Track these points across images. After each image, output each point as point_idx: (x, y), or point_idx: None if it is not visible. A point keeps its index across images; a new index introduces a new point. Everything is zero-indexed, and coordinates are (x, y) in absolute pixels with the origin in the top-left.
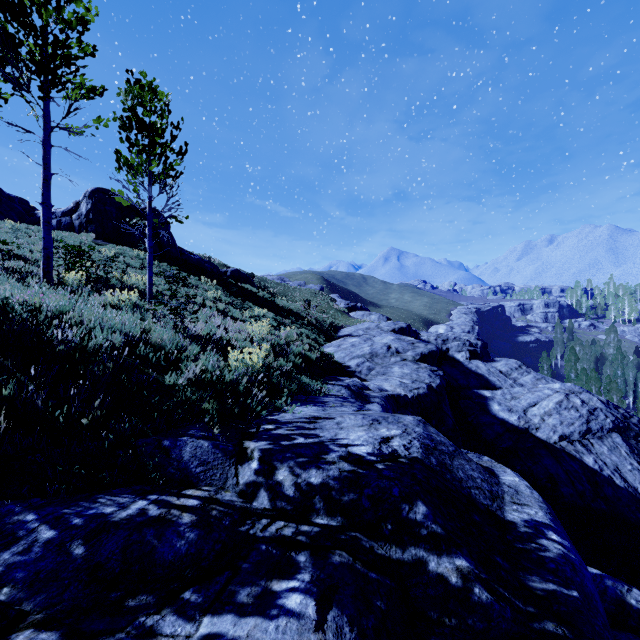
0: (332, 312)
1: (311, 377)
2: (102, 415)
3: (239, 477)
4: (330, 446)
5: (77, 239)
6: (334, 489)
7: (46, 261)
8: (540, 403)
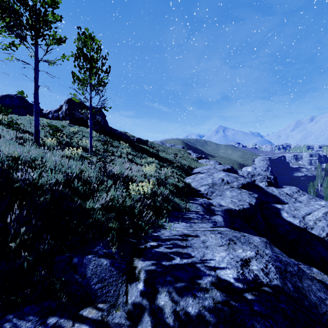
0: (189, 160)
1: (179, 198)
2: (30, 238)
3: (128, 296)
4: (201, 269)
5: (60, 123)
6: (210, 323)
7: (36, 133)
8: (313, 213)
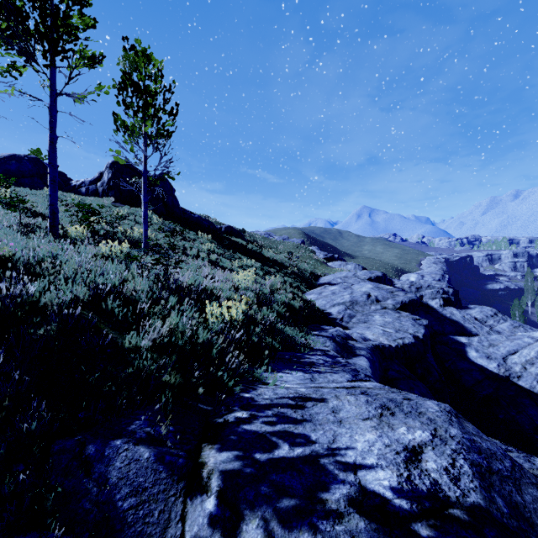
0: (312, 262)
1: (295, 327)
2: (4, 407)
3: (185, 524)
4: (329, 468)
5: (99, 202)
6: None
7: (52, 216)
8: (520, 351)
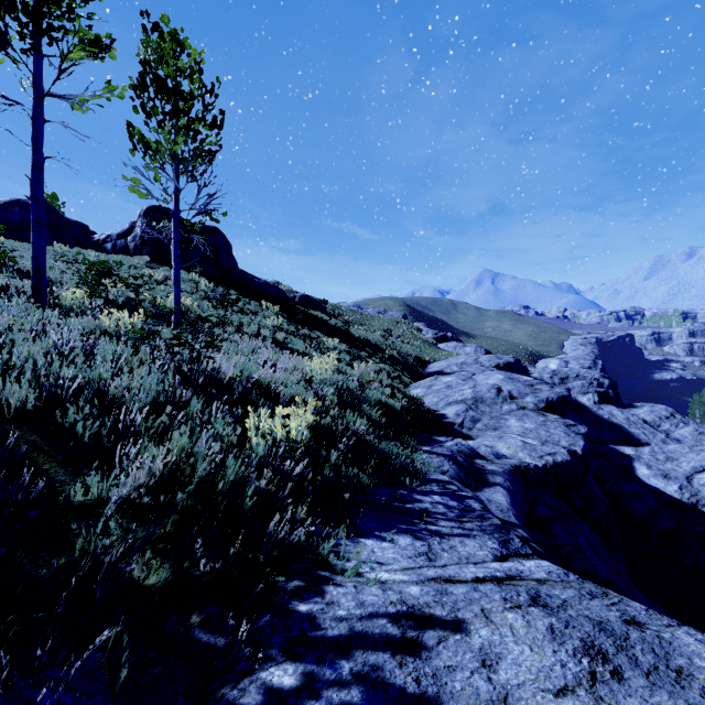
0: (417, 343)
1: (395, 440)
2: None
3: None
4: None
5: (128, 262)
6: None
7: (36, 275)
8: None
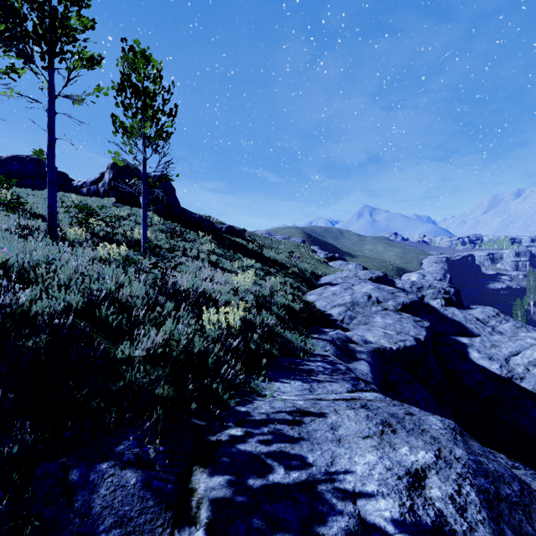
0: (313, 262)
1: (294, 330)
2: None
3: None
4: (327, 497)
5: (100, 203)
6: None
7: (50, 218)
8: (523, 352)
